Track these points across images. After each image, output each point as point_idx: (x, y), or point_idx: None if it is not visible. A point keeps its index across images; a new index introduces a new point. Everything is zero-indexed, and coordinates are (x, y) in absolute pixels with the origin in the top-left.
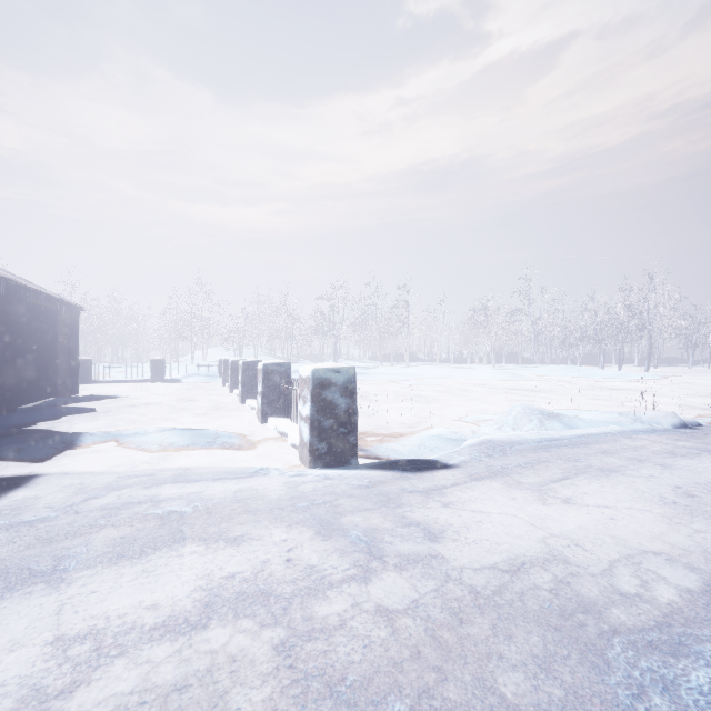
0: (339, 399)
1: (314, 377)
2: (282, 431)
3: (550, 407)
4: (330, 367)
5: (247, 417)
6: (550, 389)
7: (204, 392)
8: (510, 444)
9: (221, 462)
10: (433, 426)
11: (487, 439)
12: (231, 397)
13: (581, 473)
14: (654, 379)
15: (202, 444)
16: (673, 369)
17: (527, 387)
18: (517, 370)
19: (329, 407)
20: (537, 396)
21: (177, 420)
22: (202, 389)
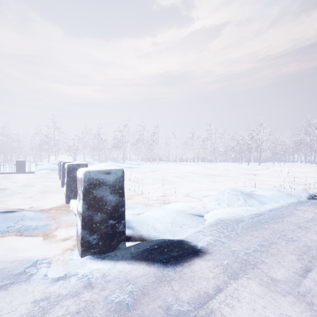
0: (109, 196)
1: (86, 178)
2: (75, 212)
3: (232, 185)
4: (101, 169)
5: (60, 198)
6: (225, 174)
7: (44, 179)
8: (236, 222)
9: (4, 253)
10: (176, 200)
11: (219, 218)
12: (59, 182)
13: (313, 260)
14: (265, 169)
15: (1, 230)
16: (267, 164)
17: (214, 173)
18: (207, 165)
19: (99, 203)
20: (222, 178)
21: (7, 202)
22: (45, 177)
